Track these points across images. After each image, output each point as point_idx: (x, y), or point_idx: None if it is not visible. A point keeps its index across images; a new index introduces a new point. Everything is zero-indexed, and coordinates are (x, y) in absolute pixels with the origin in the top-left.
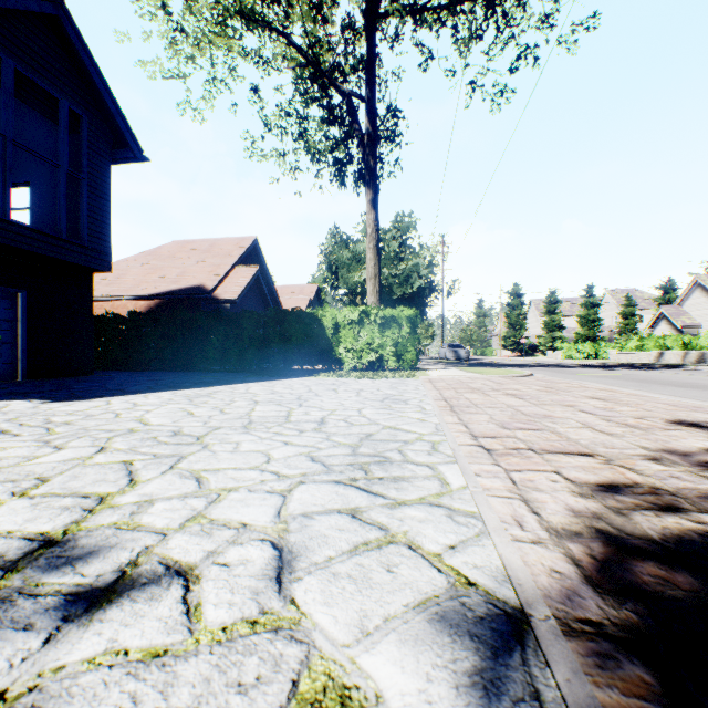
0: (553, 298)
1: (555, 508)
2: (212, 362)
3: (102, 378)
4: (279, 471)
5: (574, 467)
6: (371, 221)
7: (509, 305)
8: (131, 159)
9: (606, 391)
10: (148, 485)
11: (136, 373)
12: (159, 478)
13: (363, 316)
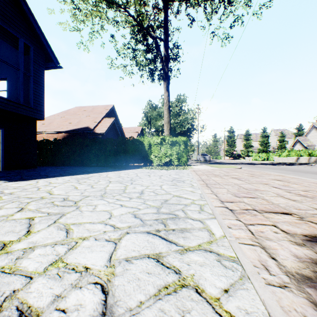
0: (248, 133)
1: (285, 254)
2: (92, 162)
3: (40, 170)
4: (115, 225)
5: (284, 222)
6: (166, 97)
7: (228, 136)
8: (54, 67)
9: (280, 176)
10: (36, 234)
11: (57, 167)
12: (45, 229)
13: (162, 141)
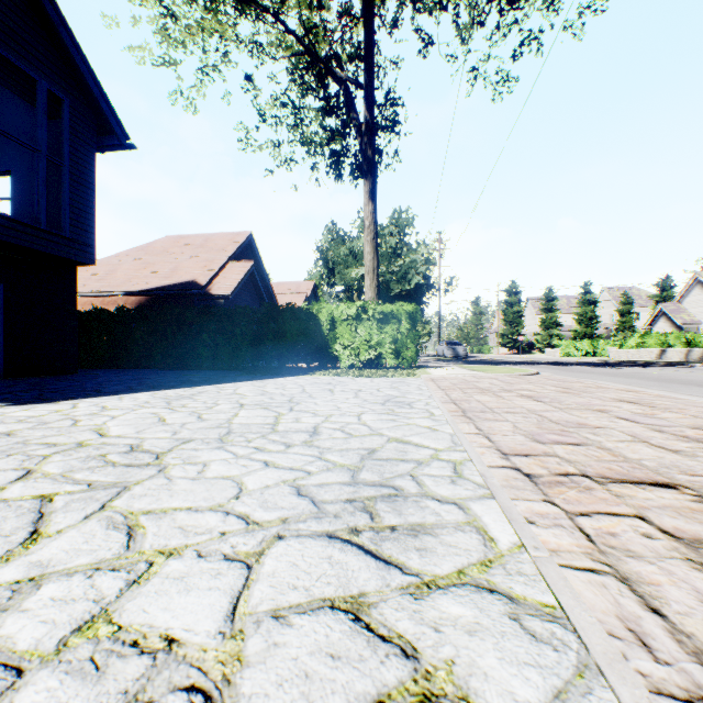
0: (550, 295)
1: (683, 599)
2: (204, 359)
3: (84, 377)
4: (249, 515)
5: (662, 508)
6: (368, 213)
7: (506, 303)
8: (117, 147)
9: (629, 391)
10: (53, 542)
11: (124, 371)
12: (76, 528)
13: (361, 312)
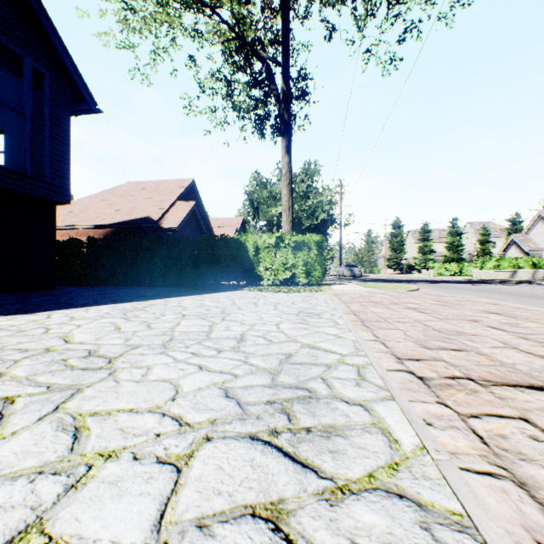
0: (426, 228)
1: None
2: (156, 278)
3: (61, 292)
4: (183, 416)
5: (542, 410)
6: (285, 164)
7: (392, 234)
8: (87, 111)
9: (492, 304)
10: (6, 444)
11: (93, 287)
12: (29, 430)
13: (279, 241)
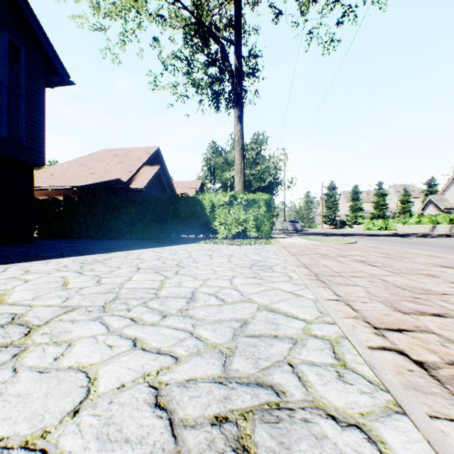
0: (356, 190)
1: None
2: (124, 232)
3: (36, 245)
4: None
5: None
6: (238, 131)
7: (327, 195)
8: (61, 83)
9: (434, 256)
10: None
11: (67, 240)
12: None
13: (232, 199)
